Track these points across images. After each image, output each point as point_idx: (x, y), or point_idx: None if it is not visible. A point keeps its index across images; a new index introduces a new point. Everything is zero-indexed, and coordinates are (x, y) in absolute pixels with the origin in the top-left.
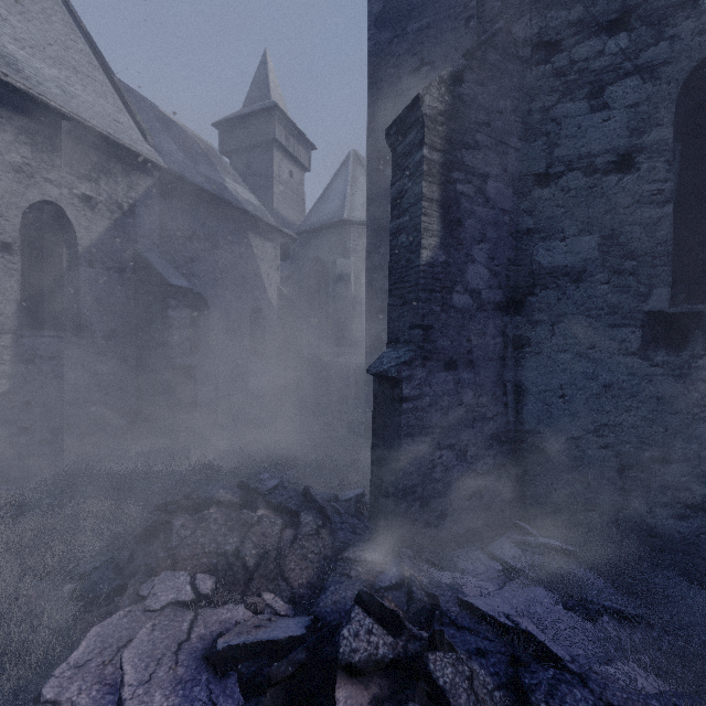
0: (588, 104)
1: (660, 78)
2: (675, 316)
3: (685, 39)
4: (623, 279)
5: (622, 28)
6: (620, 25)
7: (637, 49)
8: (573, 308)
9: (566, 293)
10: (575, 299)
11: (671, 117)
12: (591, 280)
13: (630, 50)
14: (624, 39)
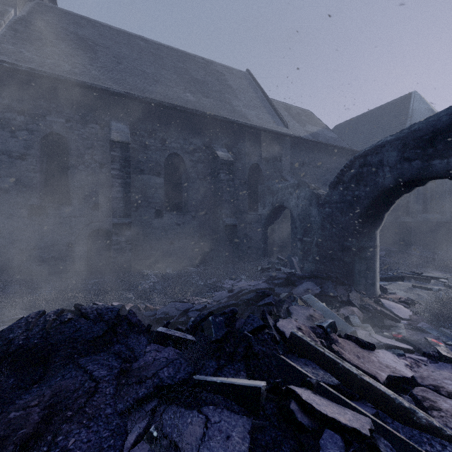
0: (10, 134)
1: (34, 135)
2: (39, 206)
3: (42, 126)
4: (22, 194)
5: (22, 114)
6: (22, 113)
7: (27, 123)
8: (4, 201)
9: (1, 196)
10: (5, 198)
11: (38, 148)
12: (11, 193)
13: (25, 122)
14: (23, 118)
